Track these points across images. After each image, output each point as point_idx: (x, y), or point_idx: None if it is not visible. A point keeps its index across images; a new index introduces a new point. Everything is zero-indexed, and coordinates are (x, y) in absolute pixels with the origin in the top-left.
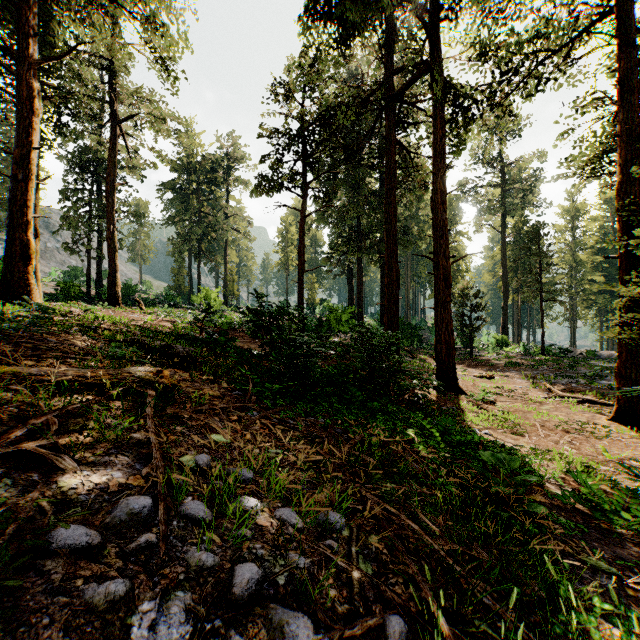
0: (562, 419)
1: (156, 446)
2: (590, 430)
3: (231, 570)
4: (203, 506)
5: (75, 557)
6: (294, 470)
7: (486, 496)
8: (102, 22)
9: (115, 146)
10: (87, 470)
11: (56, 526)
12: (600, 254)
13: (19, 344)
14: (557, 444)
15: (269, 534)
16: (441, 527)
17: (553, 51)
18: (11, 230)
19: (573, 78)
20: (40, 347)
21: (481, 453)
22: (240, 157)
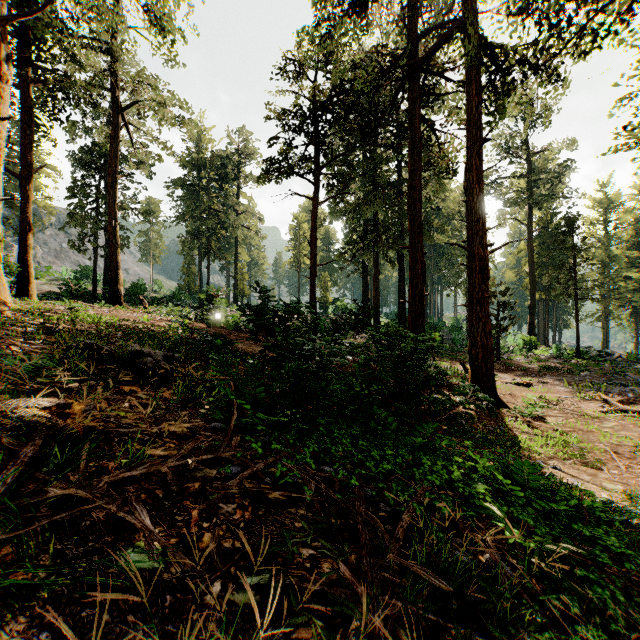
0: (637, 442)
1: None
2: None
3: None
4: None
5: None
6: None
7: None
8: None
9: (117, 136)
10: None
11: None
12: (635, 249)
13: None
14: None
15: None
16: None
17: None
18: None
19: (633, 34)
20: None
21: None
22: (251, 152)
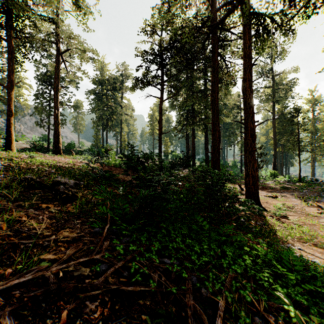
0: None
1: None
2: None
3: None
4: None
5: None
6: None
7: None
8: None
9: (59, 67)
10: None
11: None
12: None
13: None
14: None
15: None
16: None
17: None
18: None
19: None
20: None
21: None
22: (128, 76)
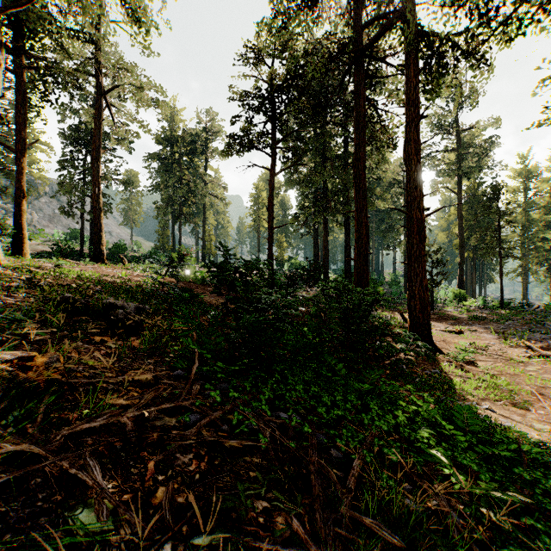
0: None
1: None
2: None
3: None
4: None
5: None
6: None
7: None
8: None
9: (100, 116)
10: None
11: None
12: (550, 213)
13: None
14: None
15: None
16: None
17: None
18: None
19: None
20: None
21: None
22: (217, 130)
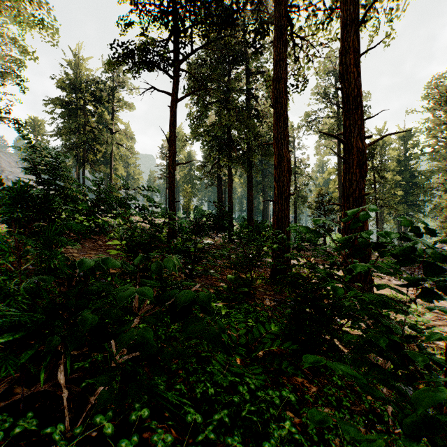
0: None
1: None
2: None
3: None
4: None
5: None
6: None
7: None
8: None
9: None
10: None
11: None
12: (398, 175)
13: None
14: None
15: None
16: None
17: None
18: None
19: None
20: None
21: None
22: (124, 81)
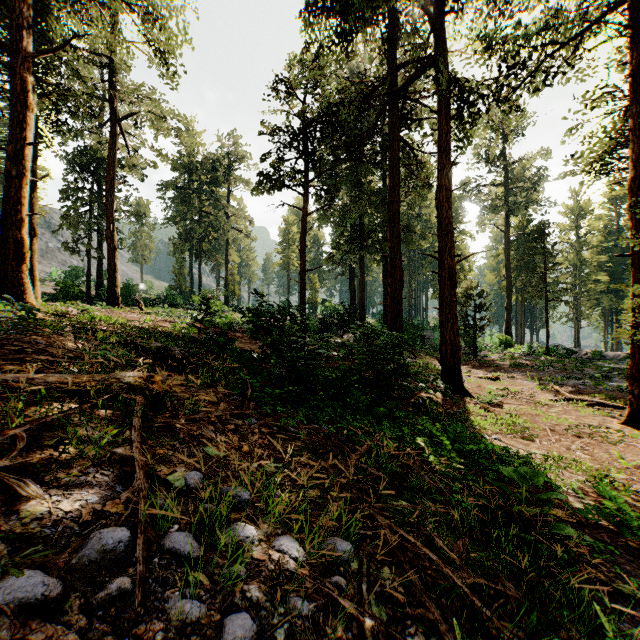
0: (572, 423)
1: (140, 464)
2: (602, 434)
3: (220, 622)
4: (190, 538)
5: (27, 614)
6: (296, 487)
7: (507, 515)
8: (99, 16)
9: (115, 144)
10: (58, 495)
11: (9, 571)
12: (604, 253)
13: (3, 346)
14: (569, 450)
15: (267, 571)
16: (460, 554)
17: (562, 43)
18: (5, 228)
19: (581, 72)
20: (26, 350)
21: (501, 467)
22: (241, 156)
